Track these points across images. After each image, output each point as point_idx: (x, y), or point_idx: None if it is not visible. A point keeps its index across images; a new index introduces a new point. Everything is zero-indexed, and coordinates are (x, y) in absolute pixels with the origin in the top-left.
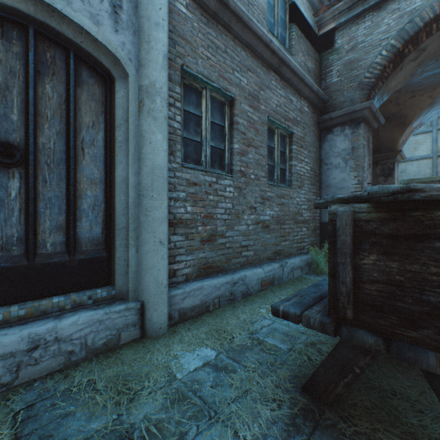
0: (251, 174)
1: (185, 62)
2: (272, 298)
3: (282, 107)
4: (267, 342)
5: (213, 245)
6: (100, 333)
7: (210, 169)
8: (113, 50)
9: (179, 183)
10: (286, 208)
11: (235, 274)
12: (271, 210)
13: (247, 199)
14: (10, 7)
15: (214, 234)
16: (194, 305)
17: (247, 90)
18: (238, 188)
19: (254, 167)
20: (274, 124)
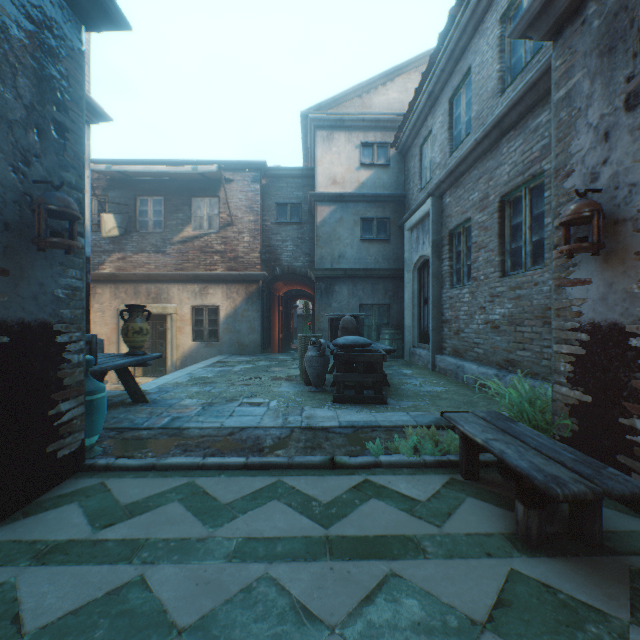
0: (481, 275)
1: (448, 229)
2: (453, 386)
3: (518, 163)
4: (403, 376)
5: (458, 337)
6: (425, 360)
7: (464, 283)
8: (428, 255)
9: (446, 299)
10: (525, 302)
11: (460, 361)
12: (502, 307)
13: (478, 301)
14: (423, 260)
15: (458, 329)
16: (442, 368)
17: (477, 200)
18: (471, 292)
19: (483, 268)
20: (513, 193)
